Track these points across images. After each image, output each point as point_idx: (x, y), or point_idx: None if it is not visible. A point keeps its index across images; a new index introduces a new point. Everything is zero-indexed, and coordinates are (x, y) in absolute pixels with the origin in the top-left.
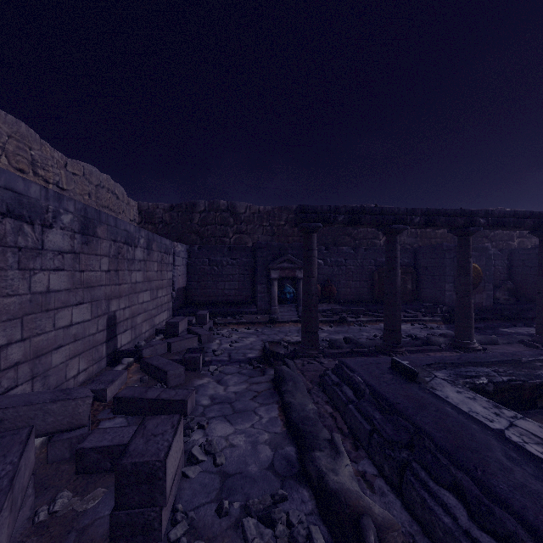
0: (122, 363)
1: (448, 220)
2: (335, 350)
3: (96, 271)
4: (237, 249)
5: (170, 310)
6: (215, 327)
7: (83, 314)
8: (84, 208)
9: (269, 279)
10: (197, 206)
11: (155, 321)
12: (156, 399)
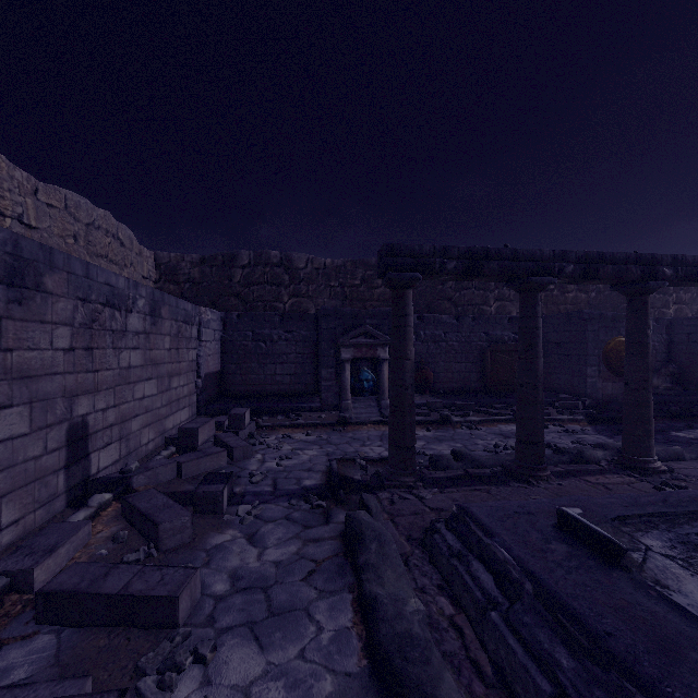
0: (88, 505)
1: (617, 269)
2: (440, 473)
3: (42, 349)
4: (294, 318)
5: (194, 407)
6: (259, 432)
7: (11, 425)
8: (13, 239)
9: (338, 361)
10: (238, 258)
11: (167, 424)
12: (119, 594)
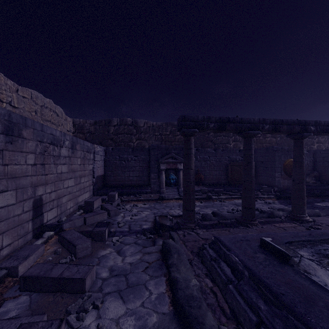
0: (43, 237)
1: (289, 127)
2: (207, 222)
3: (21, 164)
4: (138, 150)
5: (91, 191)
6: (122, 203)
7: (7, 199)
8: (8, 113)
9: (159, 170)
10: (112, 122)
11: (79, 199)
12: (58, 277)
